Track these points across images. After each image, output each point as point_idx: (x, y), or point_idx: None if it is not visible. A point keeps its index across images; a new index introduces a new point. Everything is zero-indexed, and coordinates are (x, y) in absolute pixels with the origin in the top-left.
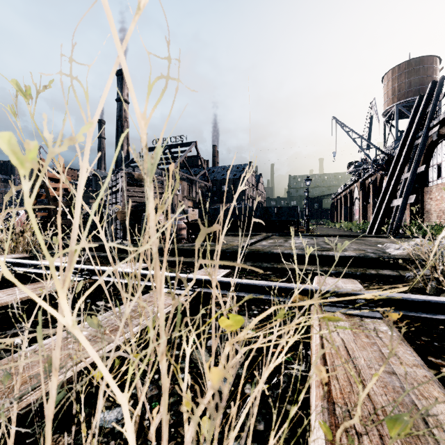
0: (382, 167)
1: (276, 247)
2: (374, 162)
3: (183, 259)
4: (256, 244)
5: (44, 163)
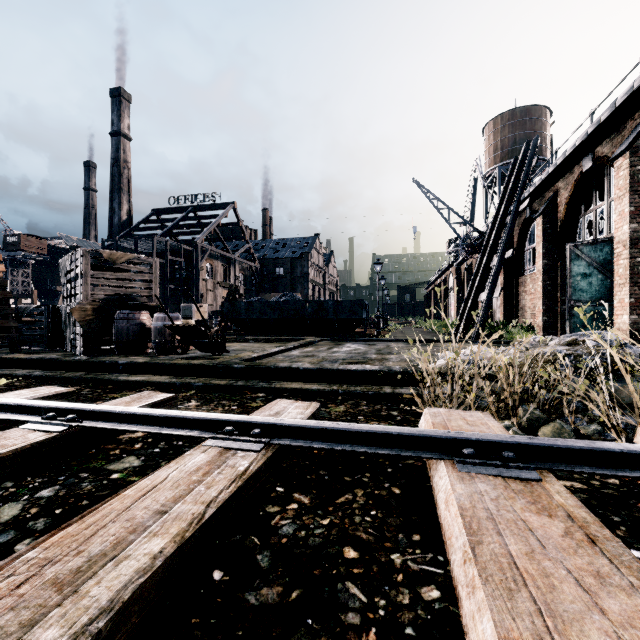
0: (473, 249)
1: (301, 359)
2: (464, 242)
3: (154, 378)
4: (282, 354)
5: None
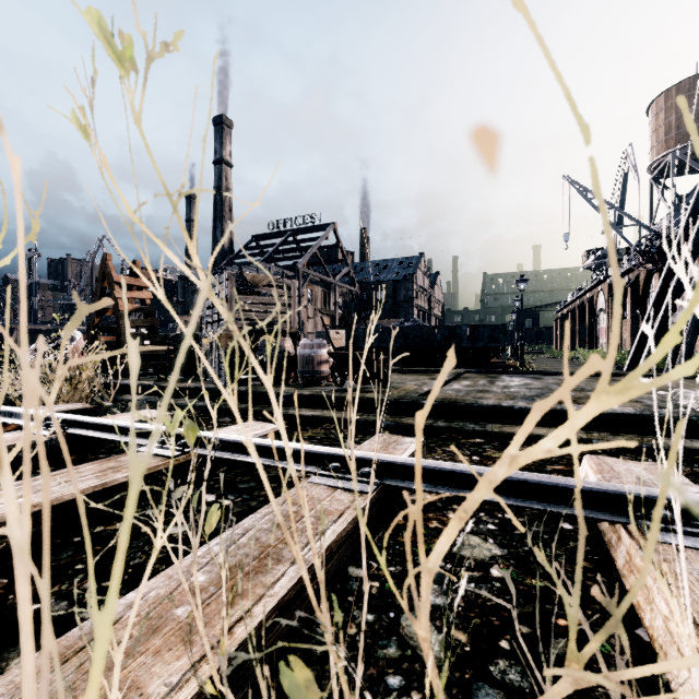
0: (651, 258)
1: (480, 395)
2: (637, 249)
3: (330, 414)
4: (444, 388)
5: (163, 244)
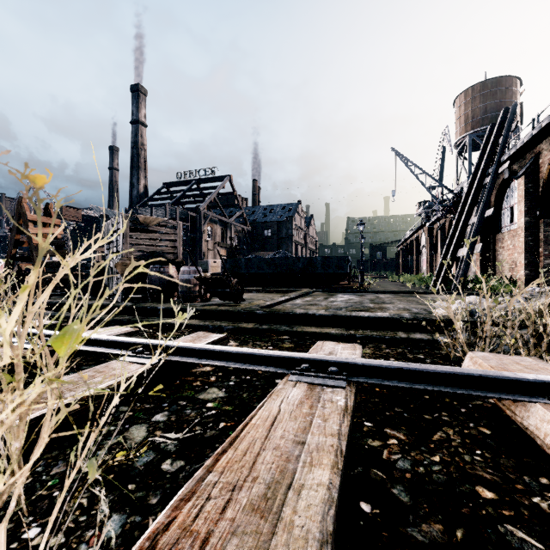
0: (449, 210)
1: (308, 307)
2: (440, 203)
3: (190, 322)
4: (288, 302)
5: None
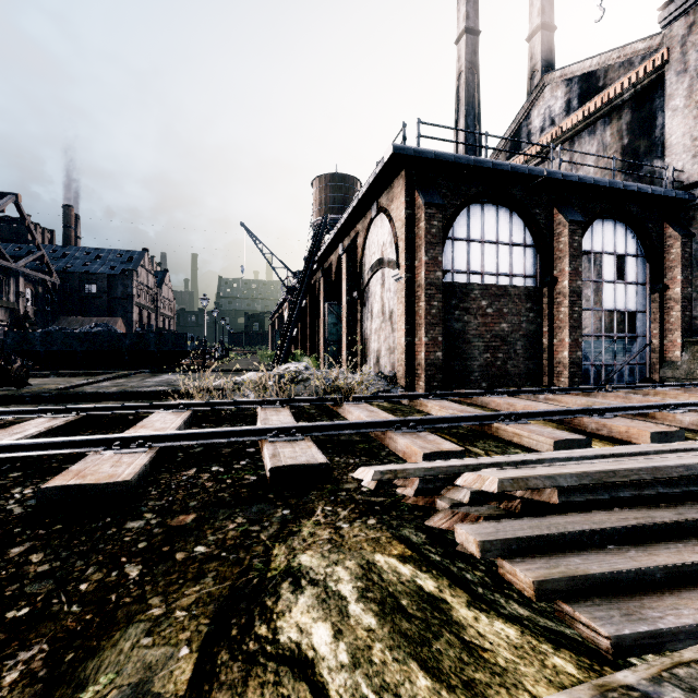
0: (292, 292)
1: (110, 388)
2: (285, 285)
3: None
4: (91, 385)
5: None
